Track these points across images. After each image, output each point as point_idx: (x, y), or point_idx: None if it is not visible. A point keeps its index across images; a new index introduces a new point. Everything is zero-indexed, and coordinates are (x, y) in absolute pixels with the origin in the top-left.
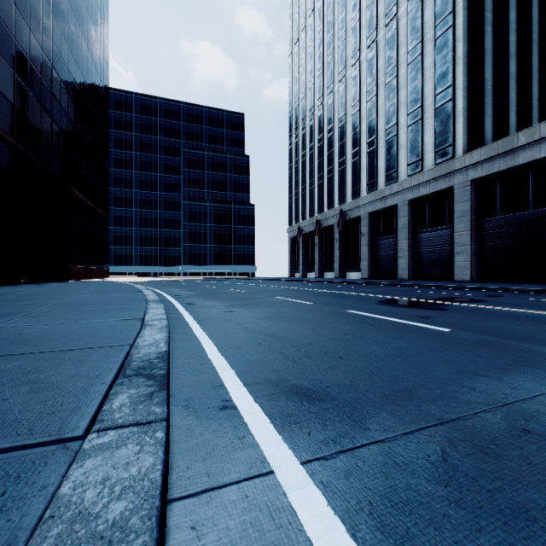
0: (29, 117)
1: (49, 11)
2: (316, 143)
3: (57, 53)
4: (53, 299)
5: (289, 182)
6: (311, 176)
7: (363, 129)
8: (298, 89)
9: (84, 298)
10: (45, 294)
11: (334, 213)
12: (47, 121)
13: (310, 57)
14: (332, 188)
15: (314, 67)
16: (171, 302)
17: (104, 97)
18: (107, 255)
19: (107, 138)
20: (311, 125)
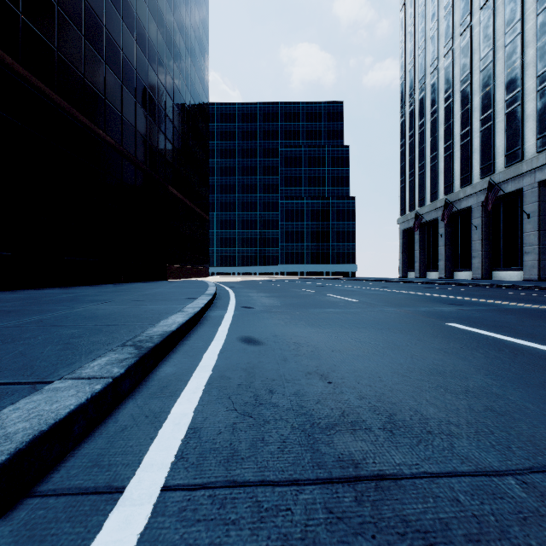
0: (121, 110)
1: (145, 5)
2: (442, 104)
3: (153, 49)
4: (14, 317)
5: (400, 163)
6: (434, 148)
7: (529, 58)
8: (413, 45)
9: (73, 314)
10: (64, 301)
11: (473, 191)
12: (142, 117)
13: None
14: (468, 157)
15: (438, 8)
16: (216, 330)
17: (204, 99)
18: (206, 255)
19: (206, 140)
20: (434, 83)
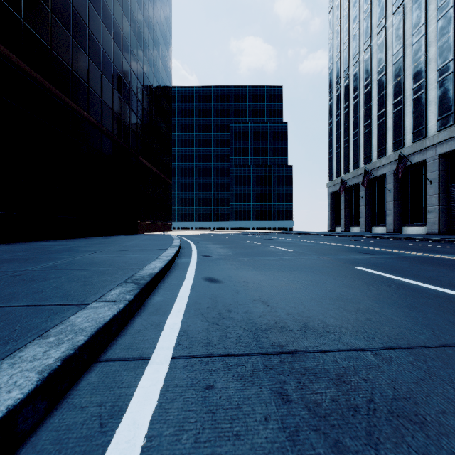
0: (101, 96)
1: (120, 8)
2: (362, 90)
3: (127, 44)
4: (33, 263)
5: (329, 138)
6: (356, 126)
7: (431, 55)
8: (339, 41)
9: (76, 261)
10: (63, 251)
11: (387, 161)
12: (118, 100)
13: (354, 3)
14: (383, 133)
15: (359, 11)
16: (186, 272)
17: (167, 84)
18: (170, 213)
19: (170, 118)
20: (356, 73)
